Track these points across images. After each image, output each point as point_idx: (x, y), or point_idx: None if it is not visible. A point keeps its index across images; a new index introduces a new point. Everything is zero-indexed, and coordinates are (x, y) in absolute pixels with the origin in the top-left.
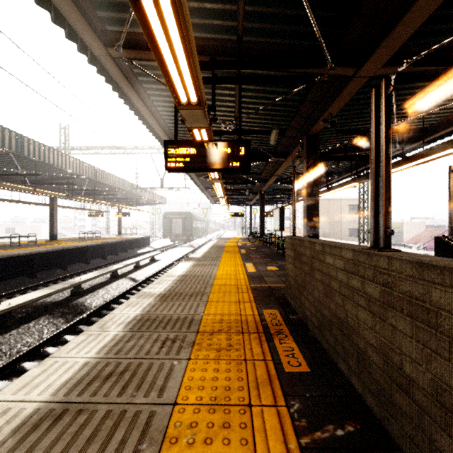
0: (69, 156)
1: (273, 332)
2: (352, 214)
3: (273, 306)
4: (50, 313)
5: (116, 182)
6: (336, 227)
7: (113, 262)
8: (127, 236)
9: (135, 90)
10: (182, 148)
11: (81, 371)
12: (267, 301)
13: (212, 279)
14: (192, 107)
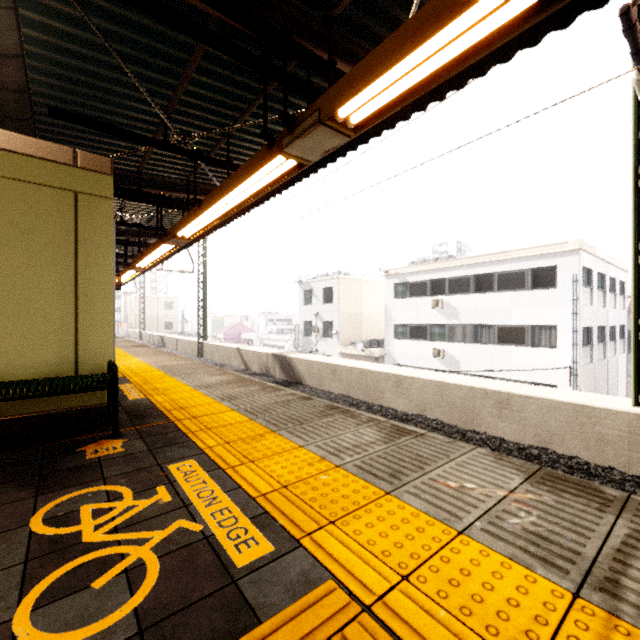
0: None
1: None
2: (169, 310)
3: None
4: None
5: None
6: (154, 321)
7: None
8: None
9: None
10: None
11: None
12: None
13: None
14: None
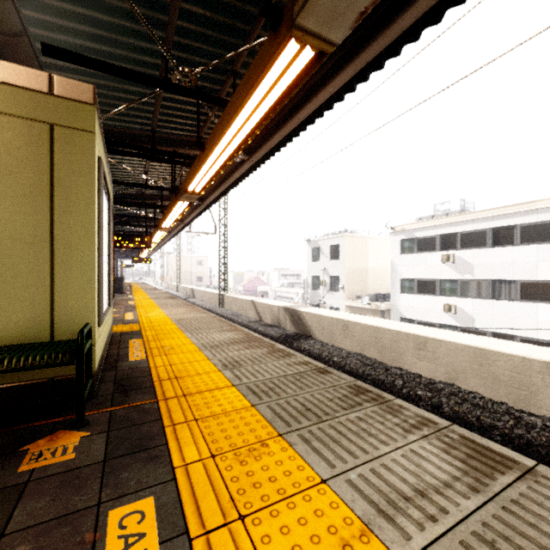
0: None
1: None
2: (199, 267)
3: None
4: None
5: None
6: (188, 275)
7: None
8: None
9: None
10: None
11: None
12: None
13: None
14: None
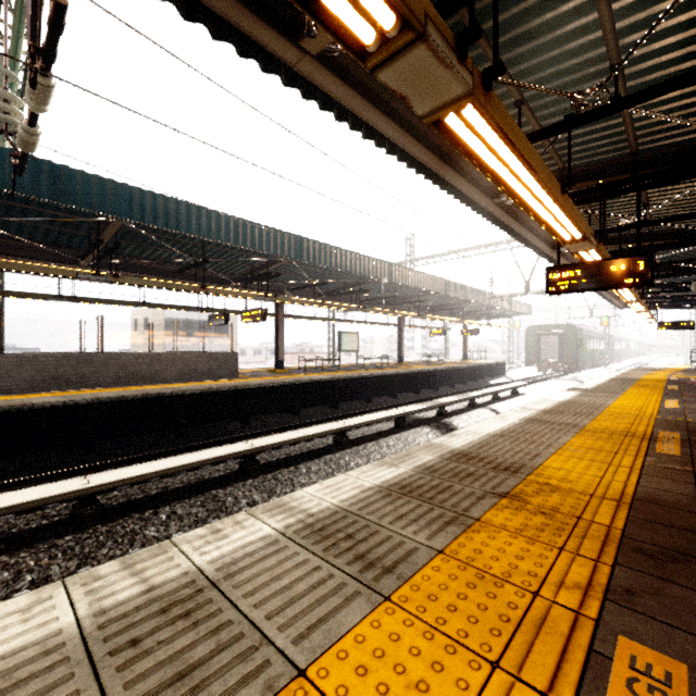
0: (423, 273)
1: (660, 440)
2: None
3: (676, 431)
4: (428, 425)
5: (466, 294)
6: None
7: (464, 391)
8: (474, 361)
9: (511, 216)
10: (564, 272)
11: (502, 429)
12: (670, 428)
13: (603, 407)
14: (576, 242)
